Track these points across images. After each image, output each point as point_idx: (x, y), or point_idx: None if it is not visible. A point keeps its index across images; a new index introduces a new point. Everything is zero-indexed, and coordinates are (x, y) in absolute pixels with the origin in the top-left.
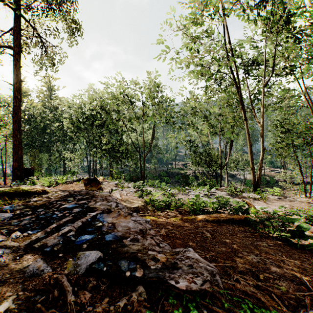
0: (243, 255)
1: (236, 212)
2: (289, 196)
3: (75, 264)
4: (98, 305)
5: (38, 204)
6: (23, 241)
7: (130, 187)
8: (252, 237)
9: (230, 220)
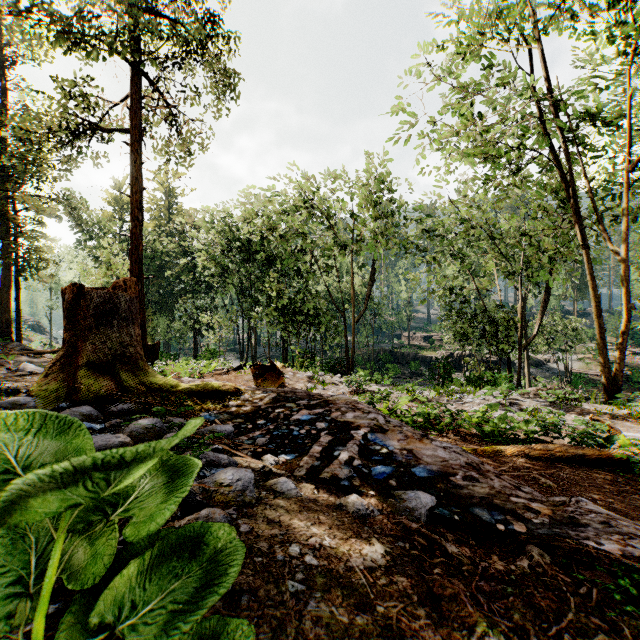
0: None
1: (587, 444)
2: None
3: (406, 508)
4: (493, 563)
5: (247, 412)
6: (291, 469)
7: (338, 383)
8: (639, 495)
9: (576, 458)
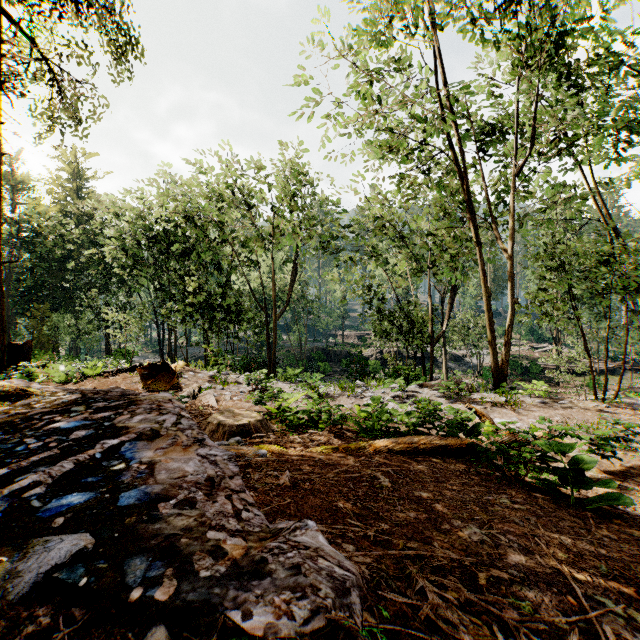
0: (453, 527)
1: (452, 433)
2: (563, 399)
3: (10, 573)
4: None
5: None
6: None
7: (242, 382)
8: (480, 486)
9: (439, 449)
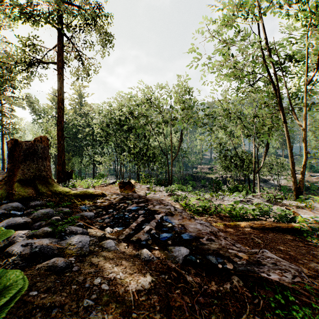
0: (304, 262)
1: (282, 221)
2: None
3: (172, 256)
4: (211, 286)
5: (105, 205)
6: (118, 235)
7: (162, 190)
8: (305, 247)
9: (276, 228)
